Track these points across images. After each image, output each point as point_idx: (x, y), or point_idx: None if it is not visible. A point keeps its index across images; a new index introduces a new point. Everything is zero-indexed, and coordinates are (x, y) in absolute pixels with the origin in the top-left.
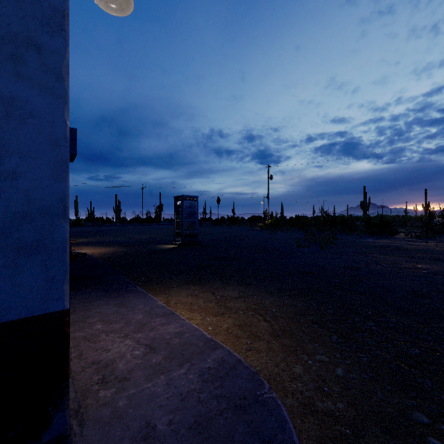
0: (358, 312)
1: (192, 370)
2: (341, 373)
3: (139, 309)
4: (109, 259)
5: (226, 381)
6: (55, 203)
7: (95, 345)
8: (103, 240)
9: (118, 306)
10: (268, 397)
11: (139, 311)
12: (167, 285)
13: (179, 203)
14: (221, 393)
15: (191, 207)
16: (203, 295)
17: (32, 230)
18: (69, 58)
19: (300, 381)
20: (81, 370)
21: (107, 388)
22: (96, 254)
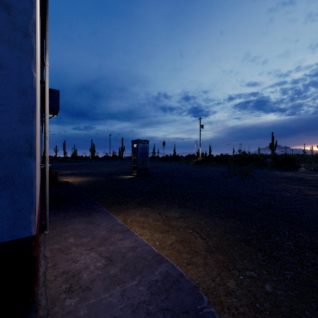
0: (277, 232)
1: (142, 282)
2: (270, 289)
3: (103, 226)
4: (84, 186)
5: (170, 294)
6: (22, 144)
7: (67, 256)
8: (82, 172)
9: (88, 224)
10: (207, 311)
11: (103, 227)
12: (125, 206)
13: (135, 145)
14: (166, 305)
15: (143, 148)
16: (152, 215)
17: (1, 167)
18: (35, 18)
19: (234, 296)
20: (53, 279)
21: (72, 297)
22: (75, 182)
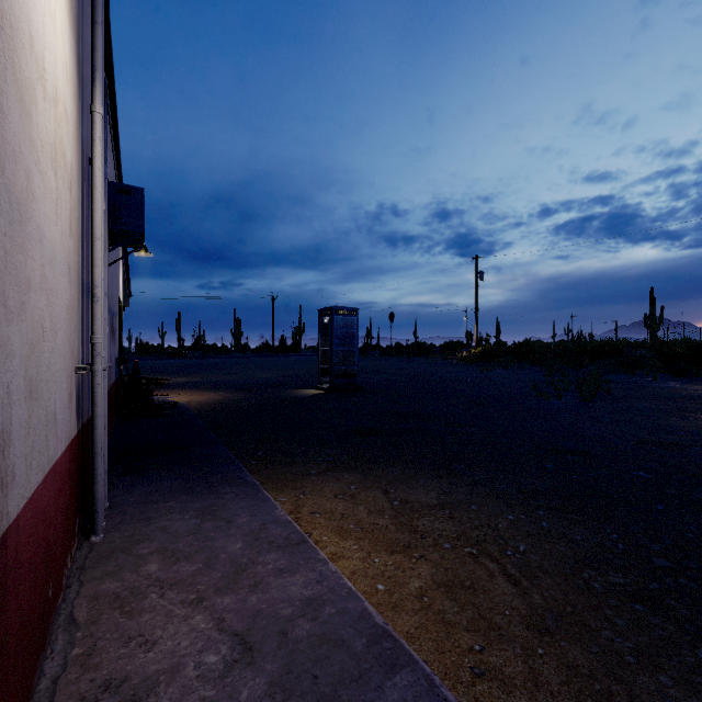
0: None
1: None
2: None
3: (238, 526)
4: (211, 412)
5: None
6: None
7: (129, 622)
8: (211, 380)
9: (202, 517)
10: None
11: (239, 530)
12: (300, 469)
13: (327, 320)
14: None
15: (346, 326)
16: (366, 496)
17: None
18: None
19: None
20: None
21: None
22: (193, 404)
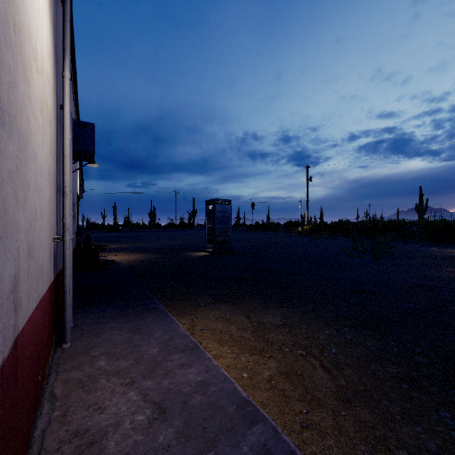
0: None
1: None
2: None
3: (155, 338)
4: (136, 267)
5: None
6: None
7: (88, 396)
8: (136, 246)
9: (132, 332)
10: None
11: (156, 340)
12: (194, 302)
13: (211, 208)
14: None
15: (223, 211)
16: (236, 319)
17: None
18: None
19: None
20: (55, 448)
21: None
22: (124, 262)
